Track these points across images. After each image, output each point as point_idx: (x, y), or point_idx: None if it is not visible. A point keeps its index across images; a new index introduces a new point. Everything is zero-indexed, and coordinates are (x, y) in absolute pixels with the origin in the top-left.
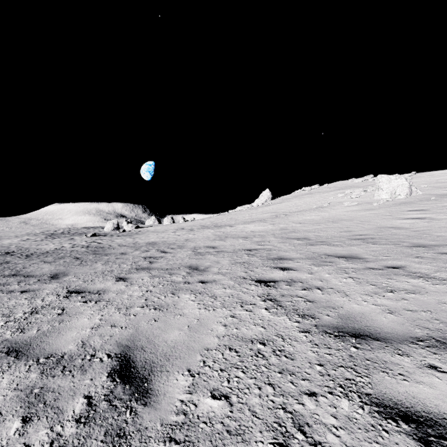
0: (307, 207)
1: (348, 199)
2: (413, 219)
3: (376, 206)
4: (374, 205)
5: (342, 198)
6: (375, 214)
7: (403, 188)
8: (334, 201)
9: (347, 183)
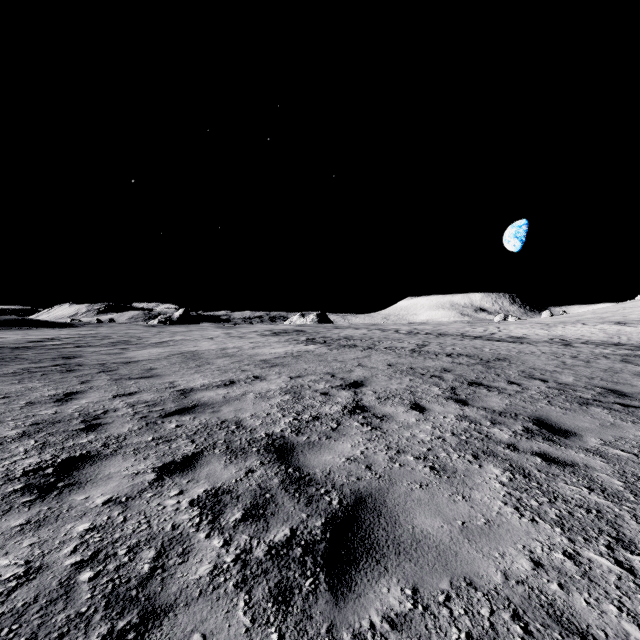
0: None
1: None
2: None
3: None
4: None
5: None
6: None
7: None
8: None
9: None
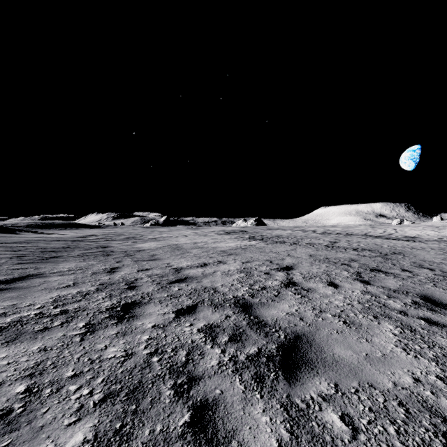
0: None
1: None
2: None
3: None
4: None
5: None
6: None
7: None
8: None
9: None
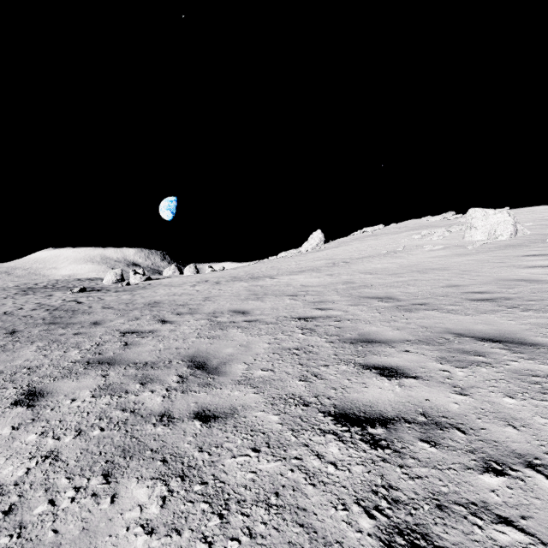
0: (374, 252)
1: (428, 241)
2: (545, 268)
3: (471, 250)
4: (469, 249)
5: (419, 240)
6: (476, 260)
7: (506, 225)
8: (410, 244)
9: (421, 222)
